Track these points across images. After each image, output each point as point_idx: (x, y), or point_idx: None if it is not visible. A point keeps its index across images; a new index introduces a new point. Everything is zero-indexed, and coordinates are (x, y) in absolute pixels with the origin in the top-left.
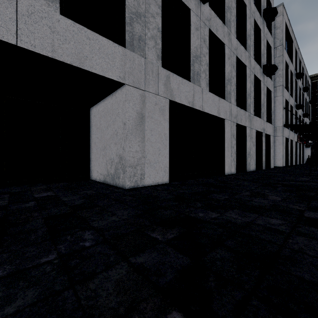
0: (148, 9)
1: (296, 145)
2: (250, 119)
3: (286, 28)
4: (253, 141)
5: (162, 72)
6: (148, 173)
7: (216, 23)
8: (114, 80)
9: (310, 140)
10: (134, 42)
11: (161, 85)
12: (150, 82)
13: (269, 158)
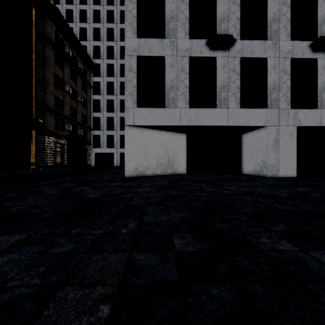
0: (281, 81)
1: None
2: None
3: None
4: None
5: (291, 111)
6: (281, 170)
7: None
8: (261, 126)
9: None
10: (272, 103)
11: (290, 119)
12: (282, 120)
13: None
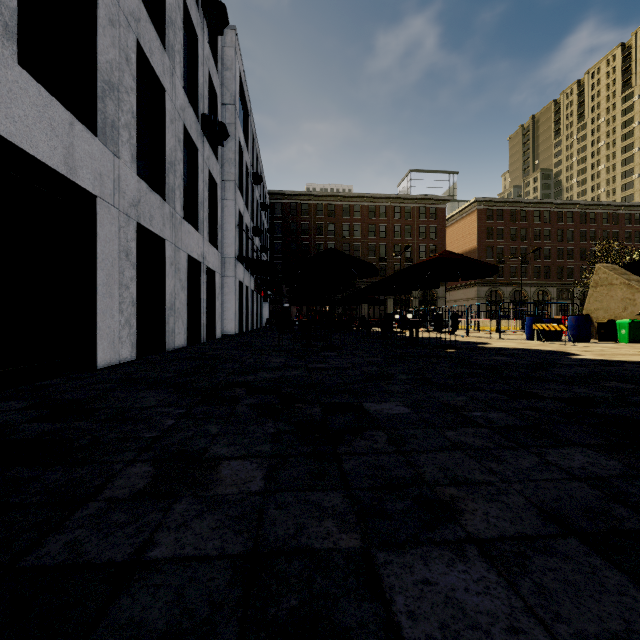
0: None
1: (254, 297)
2: (174, 224)
3: (240, 80)
4: (182, 278)
5: None
6: None
7: None
8: None
9: (269, 291)
10: None
11: None
12: None
13: (213, 319)
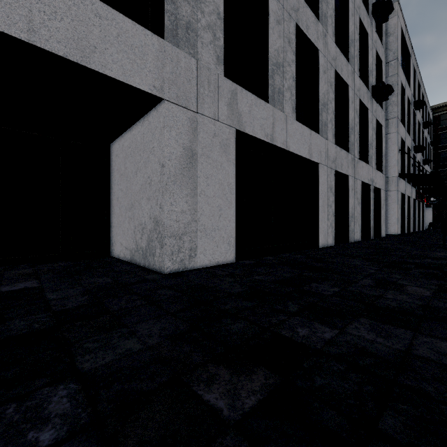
0: None
1: (415, 204)
2: (353, 165)
3: (401, 35)
4: (358, 197)
5: (225, 84)
6: (202, 247)
7: (307, 16)
8: (145, 91)
9: (432, 197)
10: (179, 32)
11: (223, 106)
12: (205, 99)
13: (378, 223)
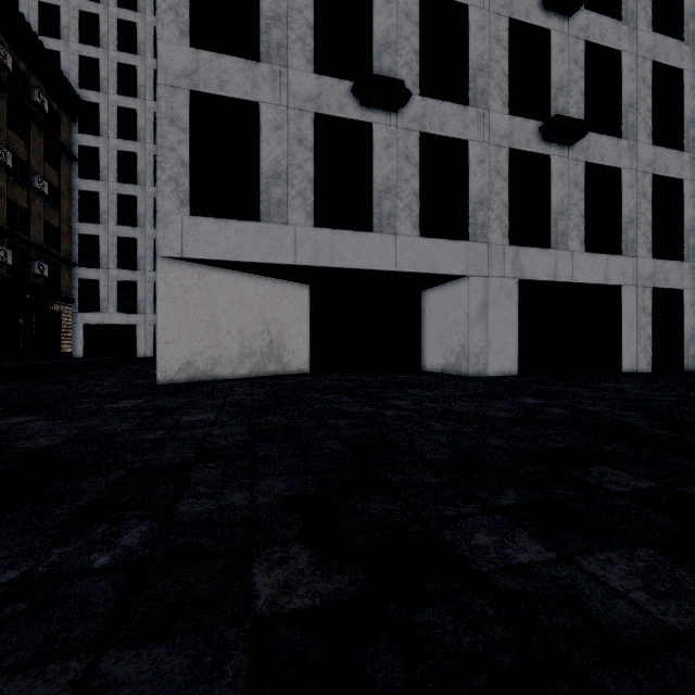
0: (492, 189)
1: None
2: None
3: None
4: None
5: (509, 250)
6: (492, 363)
7: (601, 145)
8: (458, 275)
9: None
10: (477, 232)
11: (507, 266)
12: (494, 266)
13: None
